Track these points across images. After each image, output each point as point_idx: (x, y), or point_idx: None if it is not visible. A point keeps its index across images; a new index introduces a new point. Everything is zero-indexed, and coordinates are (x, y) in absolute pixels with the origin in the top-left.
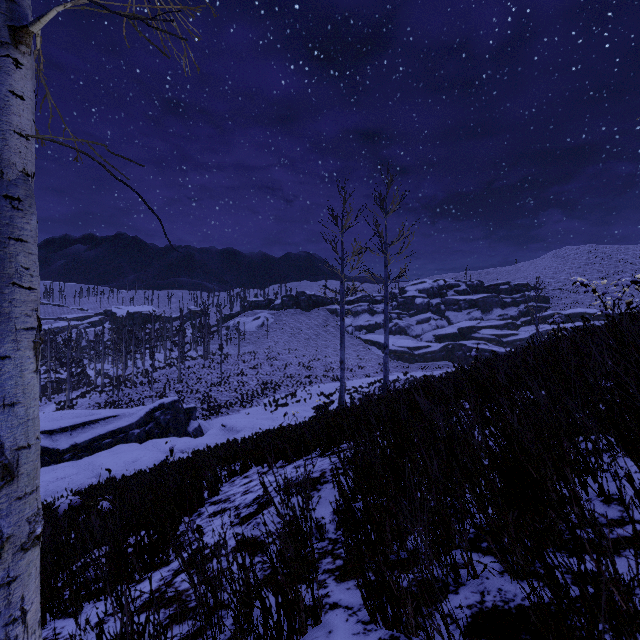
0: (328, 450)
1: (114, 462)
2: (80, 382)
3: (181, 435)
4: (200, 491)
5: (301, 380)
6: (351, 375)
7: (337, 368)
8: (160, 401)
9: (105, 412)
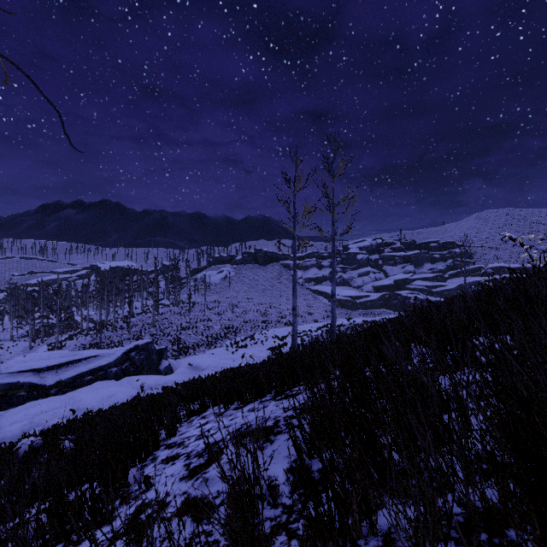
0: (282, 393)
1: (92, 397)
2: (69, 326)
3: (153, 373)
4: (155, 434)
5: (258, 325)
6: (302, 320)
7: (289, 314)
8: (135, 343)
9: (87, 352)
